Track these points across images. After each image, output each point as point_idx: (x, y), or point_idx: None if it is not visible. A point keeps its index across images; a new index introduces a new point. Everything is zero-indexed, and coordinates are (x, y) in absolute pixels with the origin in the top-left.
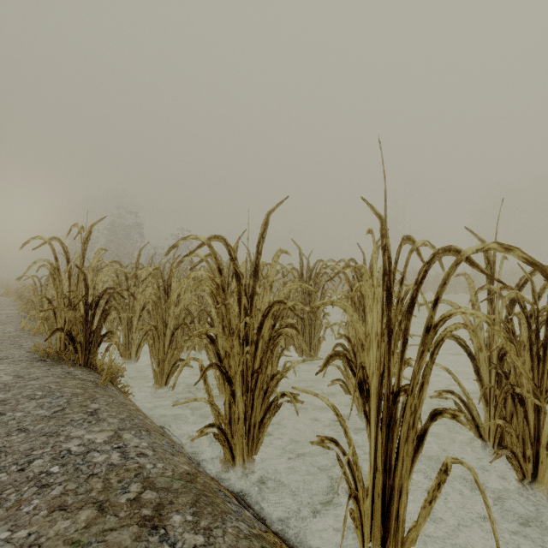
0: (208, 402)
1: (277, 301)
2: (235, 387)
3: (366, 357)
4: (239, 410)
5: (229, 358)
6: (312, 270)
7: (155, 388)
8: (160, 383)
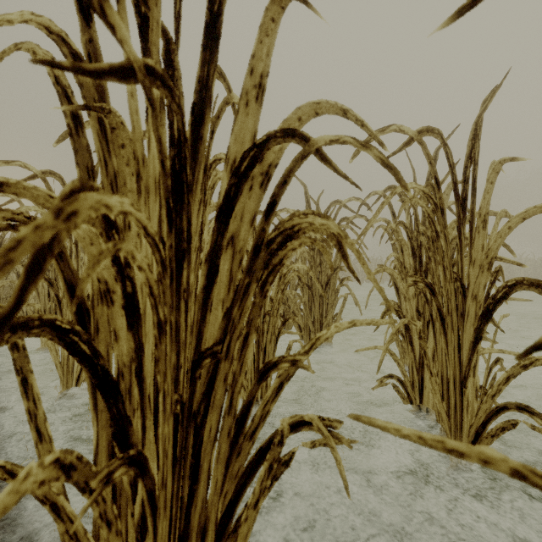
0: None
1: (280, 133)
2: (128, 406)
3: None
4: None
5: (109, 302)
6: None
7: (60, 392)
8: (64, 383)
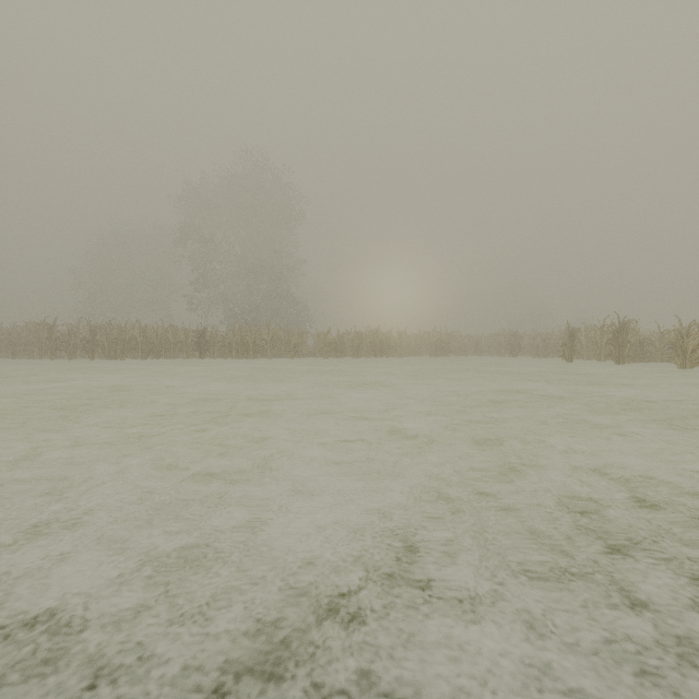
0: None
1: None
2: None
3: None
4: None
5: None
6: None
7: None
8: None
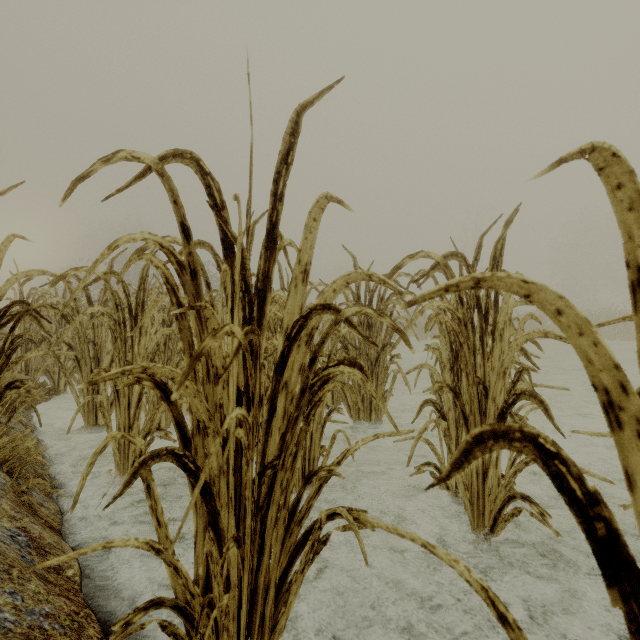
0: (146, 548)
1: (320, 306)
2: (218, 504)
3: (634, 447)
4: (229, 558)
5: (206, 435)
6: (374, 290)
7: (115, 476)
8: (121, 468)
